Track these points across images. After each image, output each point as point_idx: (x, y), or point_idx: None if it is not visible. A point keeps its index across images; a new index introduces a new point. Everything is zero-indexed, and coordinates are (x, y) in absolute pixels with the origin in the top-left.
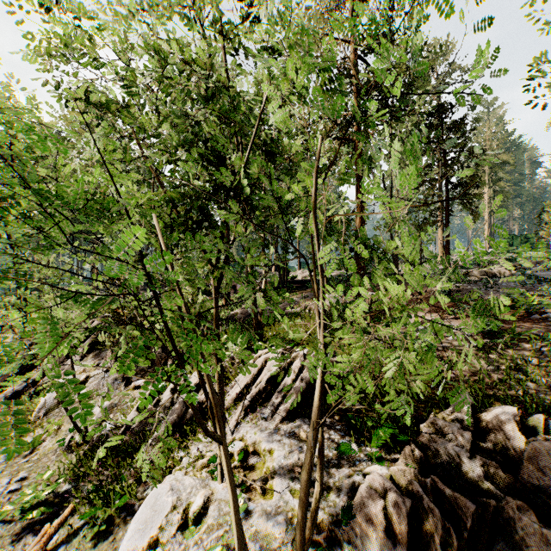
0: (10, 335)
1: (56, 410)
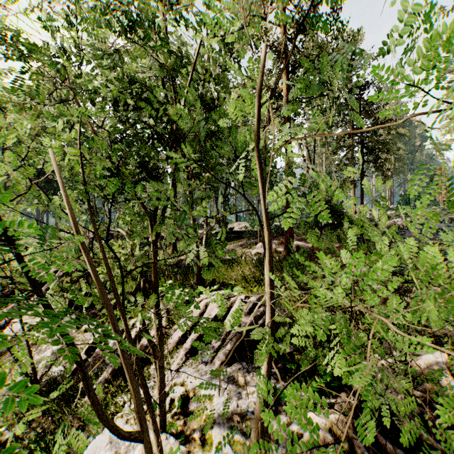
0: None
1: (8, 353)
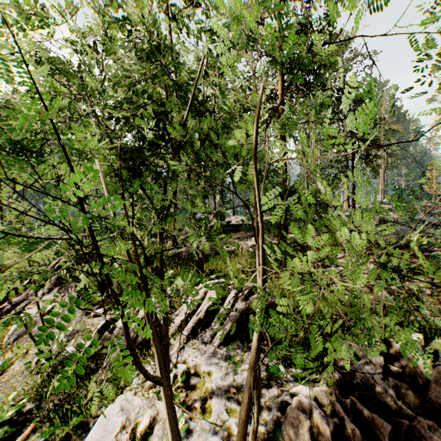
0: None
1: (25, 336)
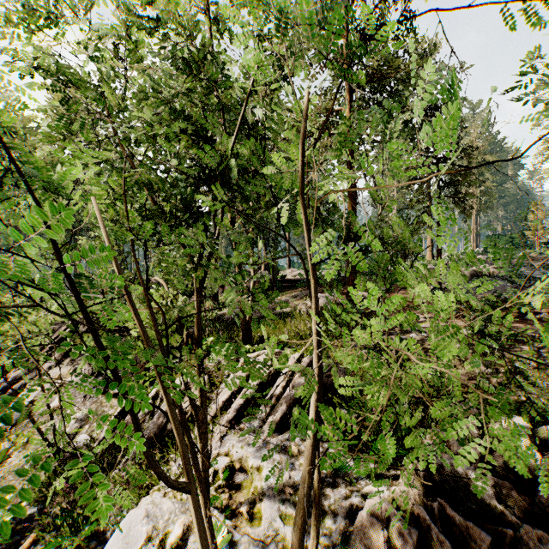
0: None
1: (26, 421)
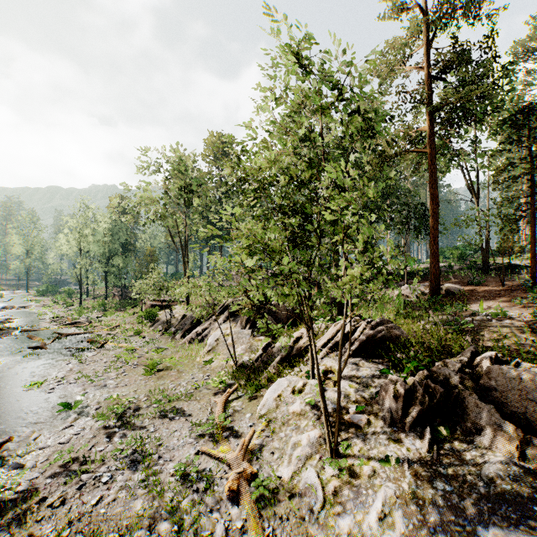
0: (179, 306)
1: (216, 348)
